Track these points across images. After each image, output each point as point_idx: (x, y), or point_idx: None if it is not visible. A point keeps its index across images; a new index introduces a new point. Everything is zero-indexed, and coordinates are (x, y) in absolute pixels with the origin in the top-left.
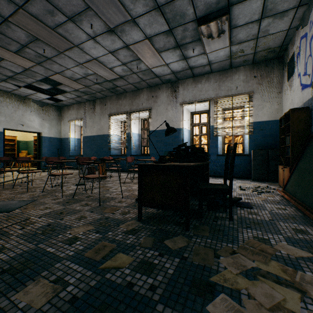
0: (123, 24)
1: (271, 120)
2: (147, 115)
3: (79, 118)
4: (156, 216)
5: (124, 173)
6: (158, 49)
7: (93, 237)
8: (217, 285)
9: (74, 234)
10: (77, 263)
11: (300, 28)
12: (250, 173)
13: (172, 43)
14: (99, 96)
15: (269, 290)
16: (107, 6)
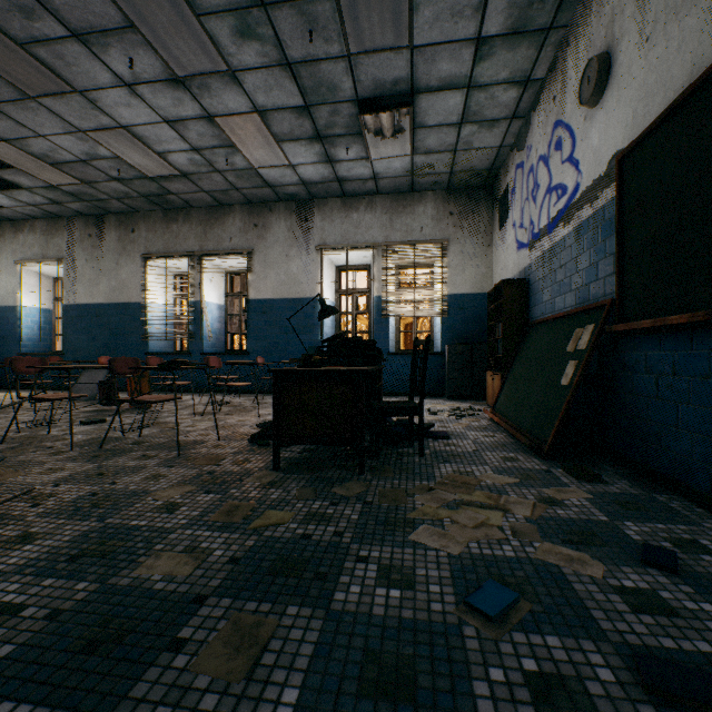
0: (208, 75)
1: (476, 292)
2: (243, 264)
3: (54, 256)
4: (303, 462)
5: (189, 395)
6: (278, 135)
7: (207, 499)
8: (416, 520)
9: (165, 500)
10: (205, 530)
11: (516, 150)
12: (443, 387)
13: (308, 131)
14: (115, 207)
15: (473, 514)
16: (177, 35)
